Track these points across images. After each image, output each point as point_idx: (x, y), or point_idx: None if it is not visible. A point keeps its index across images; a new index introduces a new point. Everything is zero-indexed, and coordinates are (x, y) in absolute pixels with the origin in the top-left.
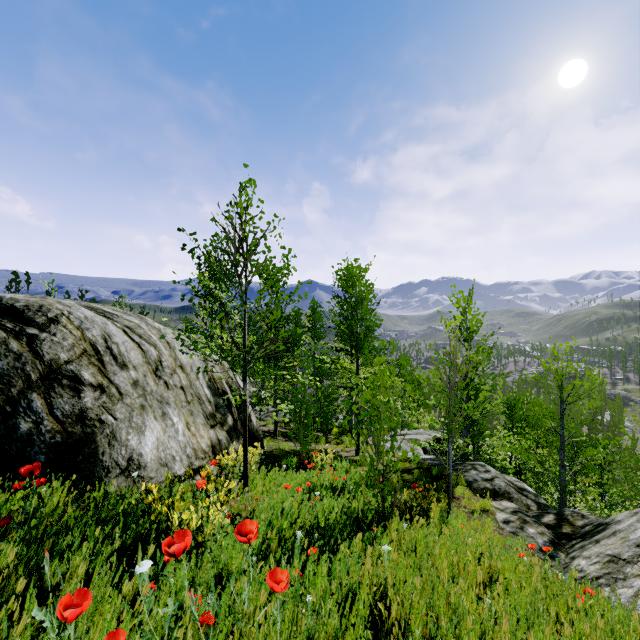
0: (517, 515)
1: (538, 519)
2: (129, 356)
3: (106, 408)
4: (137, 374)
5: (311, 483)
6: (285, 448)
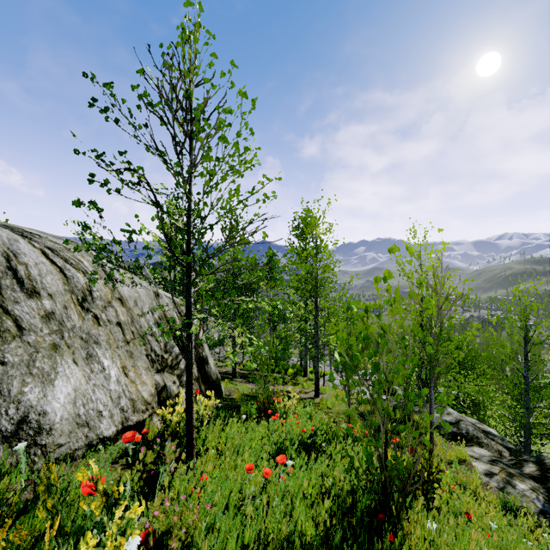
0: (498, 466)
1: (518, 469)
2: (43, 281)
3: None
4: (53, 304)
5: (278, 443)
6: (244, 390)
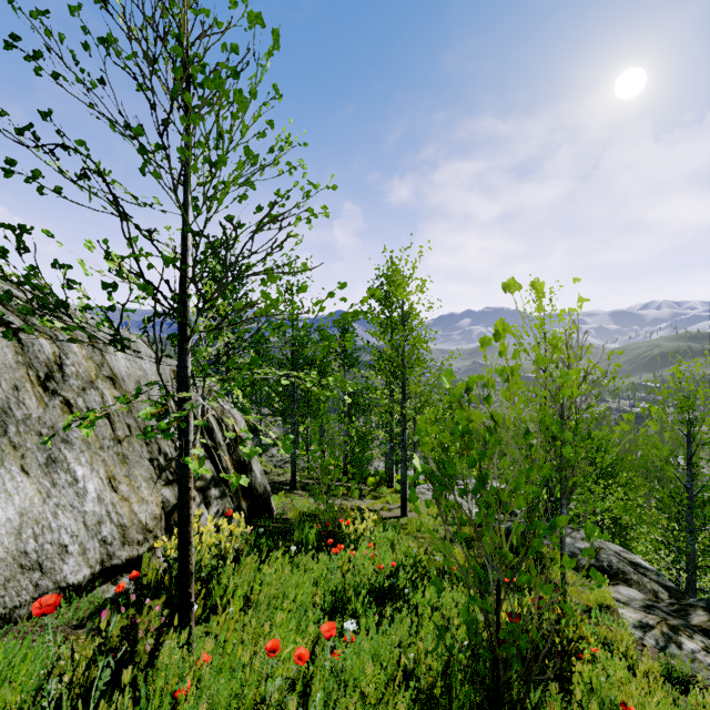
0: (655, 614)
1: (683, 618)
2: None
3: None
4: None
5: (337, 590)
6: (304, 507)
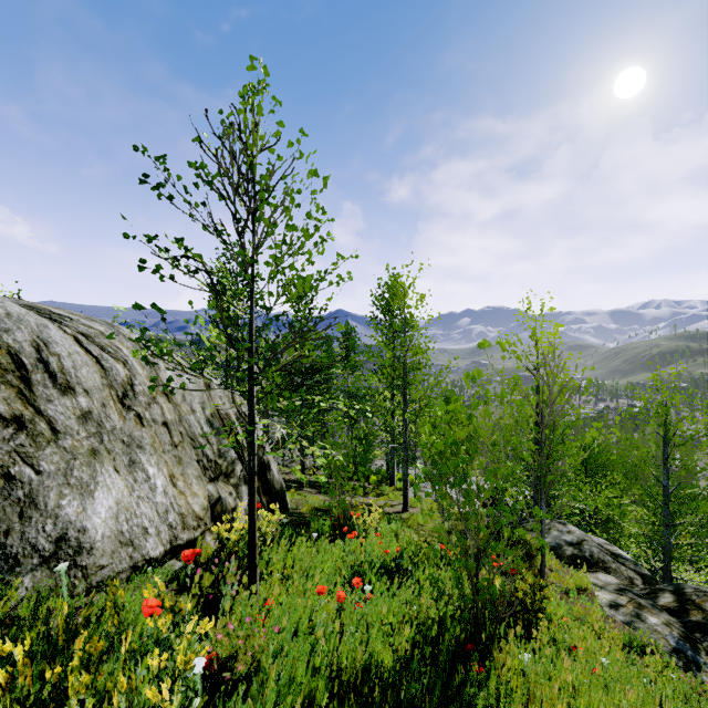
0: (626, 595)
1: (652, 600)
2: (78, 375)
3: (23, 455)
4: (90, 402)
5: (355, 565)
6: (314, 503)
